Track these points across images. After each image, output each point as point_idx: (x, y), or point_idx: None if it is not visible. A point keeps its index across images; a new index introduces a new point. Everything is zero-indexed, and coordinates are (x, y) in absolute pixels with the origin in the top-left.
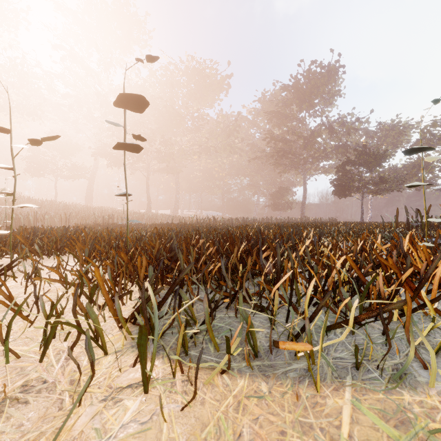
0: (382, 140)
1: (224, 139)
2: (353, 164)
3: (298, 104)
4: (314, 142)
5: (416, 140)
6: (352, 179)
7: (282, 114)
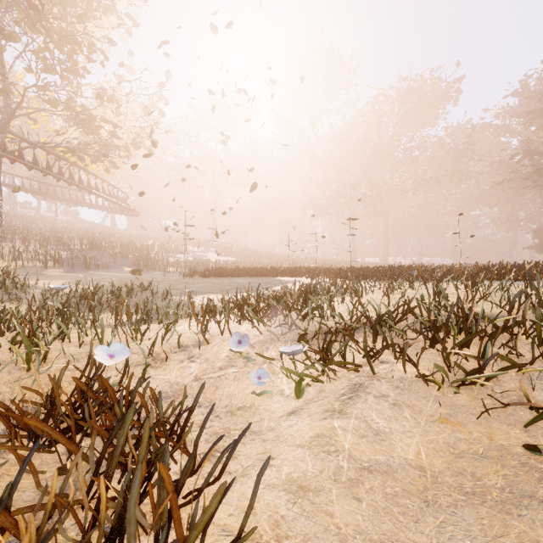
0: None
1: (450, 164)
2: None
3: None
4: None
5: None
6: None
7: None
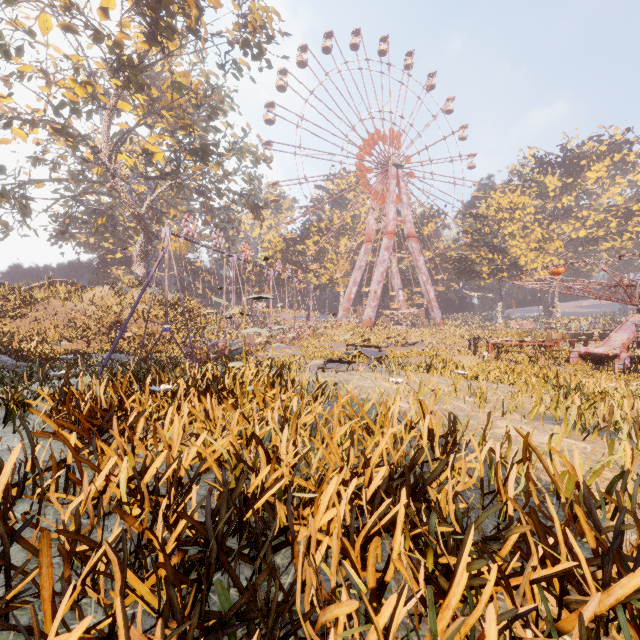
0: None
1: None
2: None
3: None
4: None
5: None
6: None
7: None
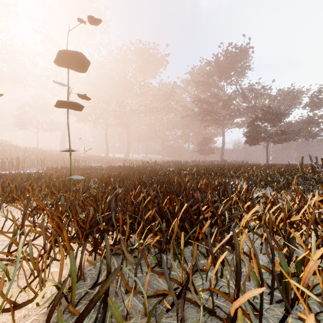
0: (281, 103)
1: (163, 102)
2: (260, 120)
3: (218, 75)
4: (231, 104)
5: (306, 103)
6: (260, 132)
7: (207, 83)
